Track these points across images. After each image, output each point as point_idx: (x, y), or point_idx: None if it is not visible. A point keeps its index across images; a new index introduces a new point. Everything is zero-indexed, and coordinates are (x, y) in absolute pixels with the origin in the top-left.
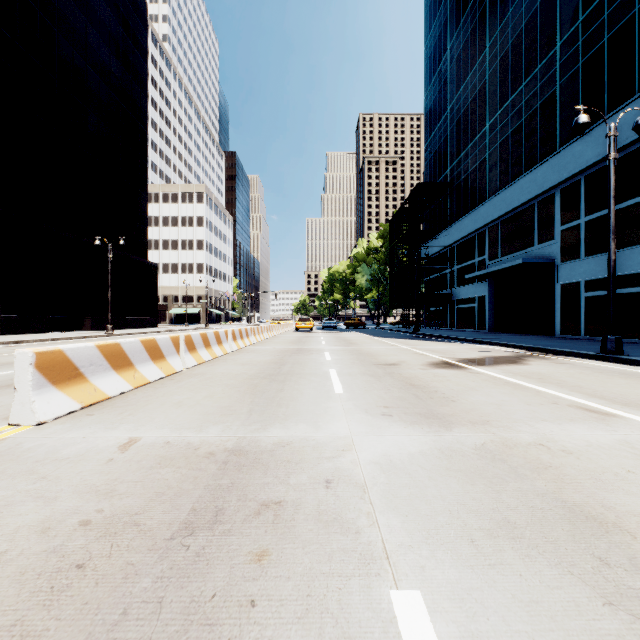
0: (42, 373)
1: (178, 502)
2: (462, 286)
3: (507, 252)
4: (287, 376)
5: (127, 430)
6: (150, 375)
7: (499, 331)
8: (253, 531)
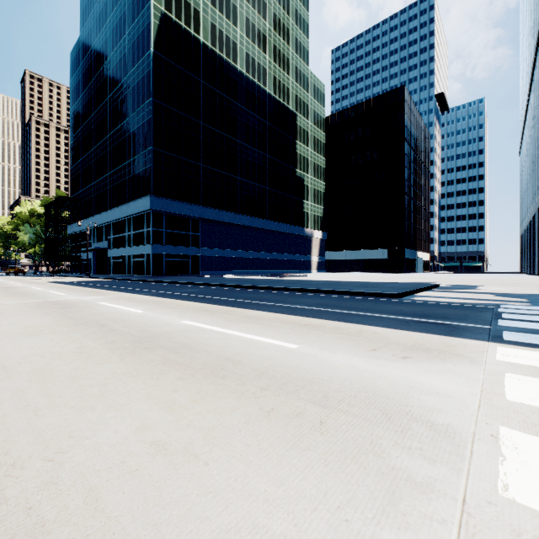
0: None
1: None
2: (85, 252)
3: (98, 241)
4: None
5: None
6: None
7: (97, 274)
8: None
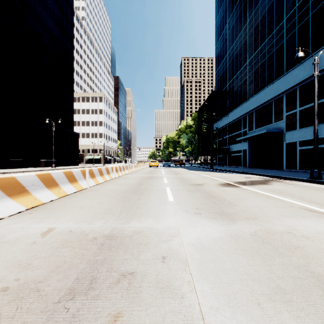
0: (1, 190)
1: (68, 273)
2: (234, 144)
3: (258, 126)
4: (143, 191)
5: (49, 223)
6: (68, 190)
7: (254, 167)
8: (113, 296)
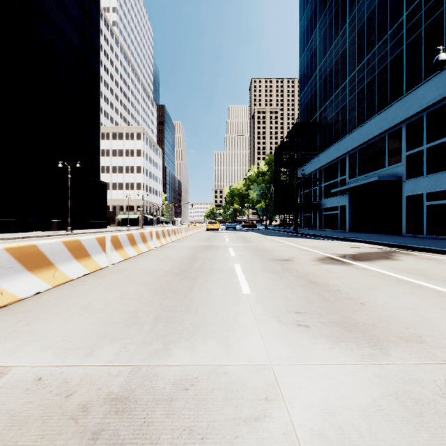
0: None
1: None
2: (328, 198)
3: (363, 172)
4: (198, 272)
5: (4, 353)
6: (72, 273)
7: (357, 231)
8: None
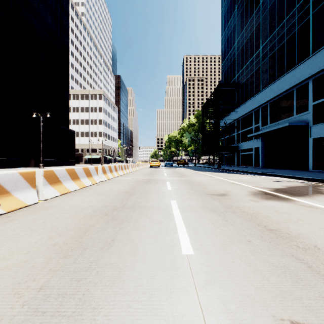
0: None
1: None
2: (244, 142)
3: (274, 121)
4: (129, 211)
5: None
6: None
7: (268, 167)
8: None
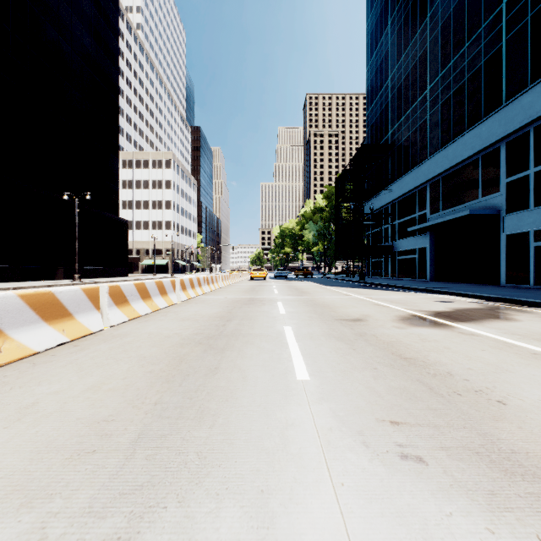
0: None
1: None
2: (403, 239)
3: (449, 206)
4: (230, 340)
5: None
6: (38, 342)
7: (440, 280)
8: None
